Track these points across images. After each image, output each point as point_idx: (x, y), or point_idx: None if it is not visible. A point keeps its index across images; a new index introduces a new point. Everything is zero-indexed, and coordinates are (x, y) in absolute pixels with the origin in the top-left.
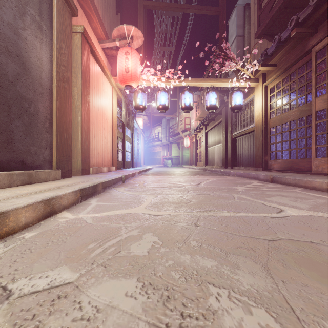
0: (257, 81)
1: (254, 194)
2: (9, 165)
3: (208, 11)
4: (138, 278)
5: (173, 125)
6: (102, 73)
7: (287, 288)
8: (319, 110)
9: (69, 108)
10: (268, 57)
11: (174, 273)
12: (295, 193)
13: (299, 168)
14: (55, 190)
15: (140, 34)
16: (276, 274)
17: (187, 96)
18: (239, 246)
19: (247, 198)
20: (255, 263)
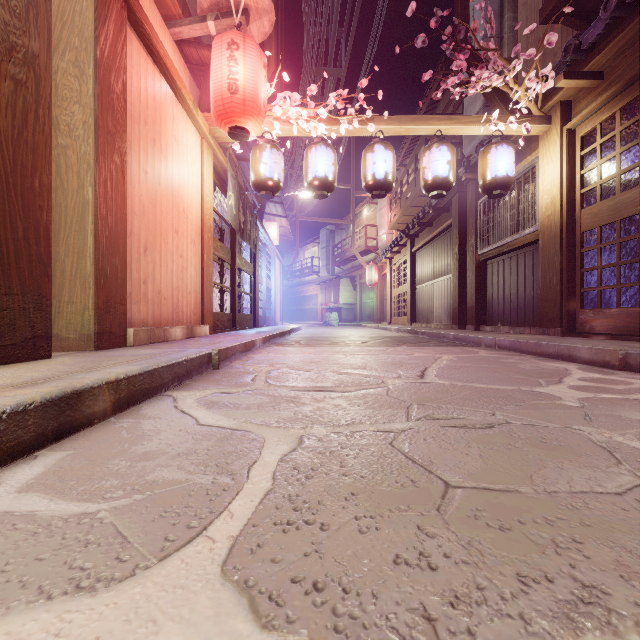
0: (546, 120)
1: None
2: None
3: None
4: None
5: (342, 241)
6: (172, 95)
7: None
8: None
9: (40, 149)
10: (583, 54)
11: None
12: None
13: None
14: None
15: (266, 1)
16: None
17: (381, 156)
18: None
19: None
20: None
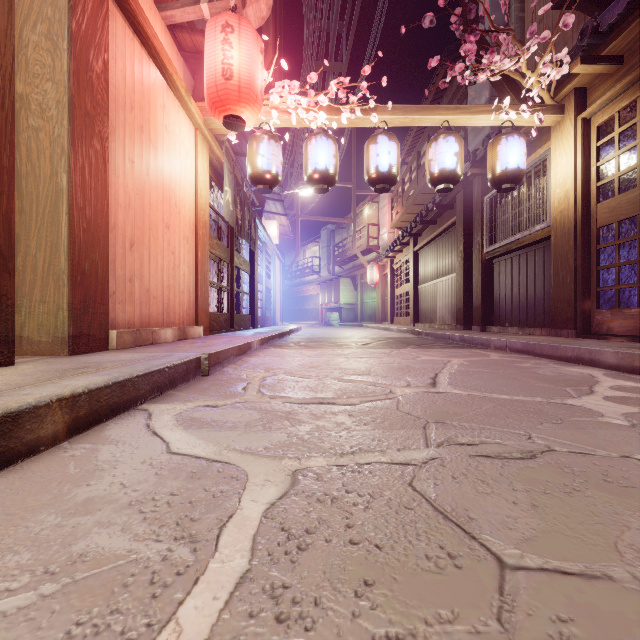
0: (559, 110)
1: None
2: None
3: None
4: None
5: (343, 240)
6: (162, 81)
7: None
8: None
9: None
10: (601, 37)
11: None
12: None
13: None
14: None
15: None
16: None
17: (384, 147)
18: None
19: None
20: None
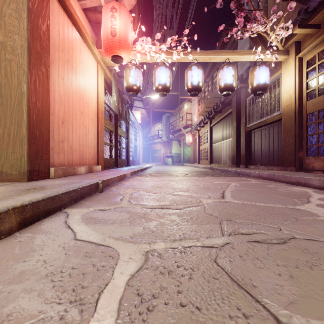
0: (286, 53)
1: None
2: None
3: None
4: None
5: (174, 121)
6: (79, 37)
7: None
8: None
9: None
10: (309, 14)
11: None
12: None
13: None
14: None
15: None
16: None
17: (195, 72)
18: None
19: None
20: None
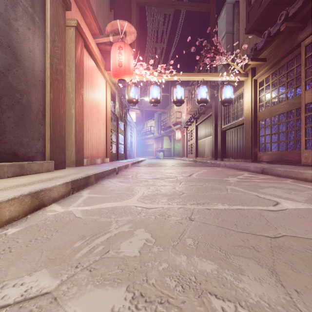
0: (246, 75)
1: (246, 186)
2: (0, 157)
3: (199, 7)
4: (127, 286)
5: (165, 119)
6: (96, 67)
7: (303, 301)
8: (308, 103)
9: (63, 100)
10: (258, 51)
11: (169, 280)
12: (287, 185)
13: (288, 160)
14: (45, 182)
15: (133, 29)
16: (287, 281)
17: (179, 89)
18: (239, 244)
19: (240, 190)
20: (261, 266)
